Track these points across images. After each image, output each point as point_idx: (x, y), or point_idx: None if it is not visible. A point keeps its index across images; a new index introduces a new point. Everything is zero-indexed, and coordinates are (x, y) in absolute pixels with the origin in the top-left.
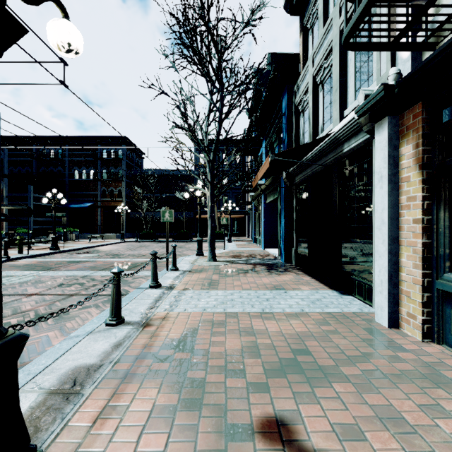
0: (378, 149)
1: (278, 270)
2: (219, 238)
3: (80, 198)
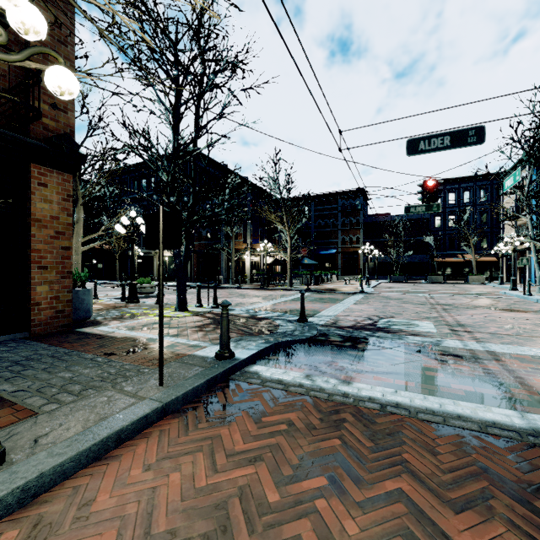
0: None
1: None
2: (478, 281)
3: (323, 245)
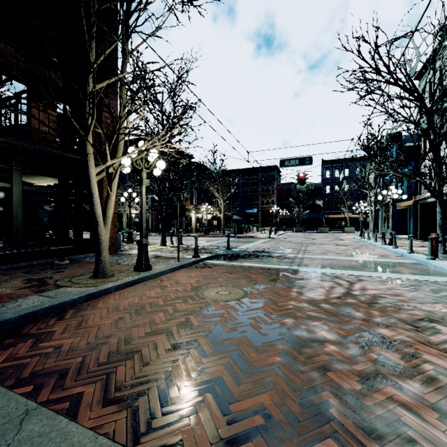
0: None
1: None
2: (351, 231)
3: (248, 205)
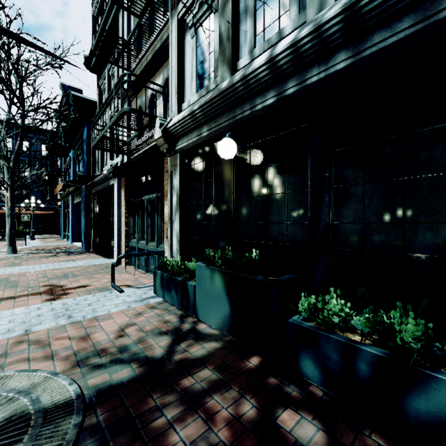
0: (115, 190)
1: (77, 254)
2: (19, 236)
3: None
